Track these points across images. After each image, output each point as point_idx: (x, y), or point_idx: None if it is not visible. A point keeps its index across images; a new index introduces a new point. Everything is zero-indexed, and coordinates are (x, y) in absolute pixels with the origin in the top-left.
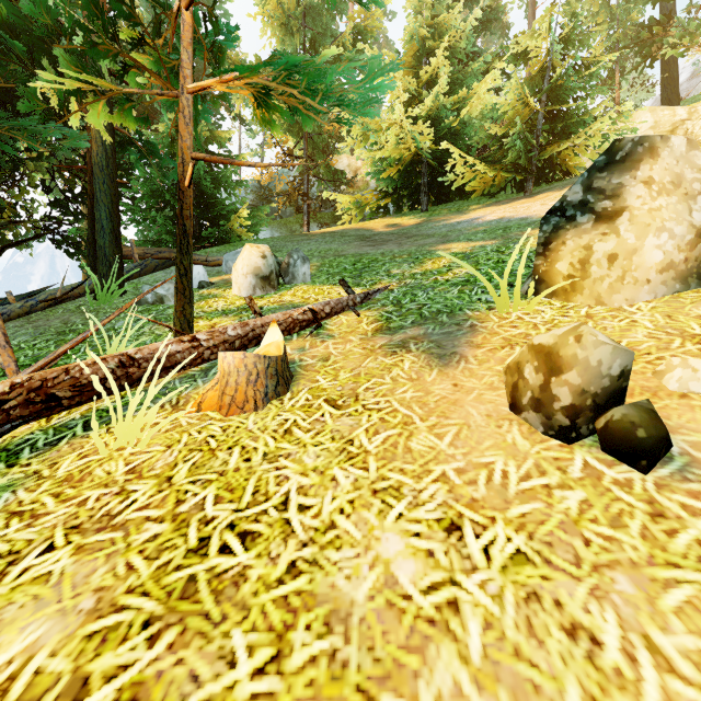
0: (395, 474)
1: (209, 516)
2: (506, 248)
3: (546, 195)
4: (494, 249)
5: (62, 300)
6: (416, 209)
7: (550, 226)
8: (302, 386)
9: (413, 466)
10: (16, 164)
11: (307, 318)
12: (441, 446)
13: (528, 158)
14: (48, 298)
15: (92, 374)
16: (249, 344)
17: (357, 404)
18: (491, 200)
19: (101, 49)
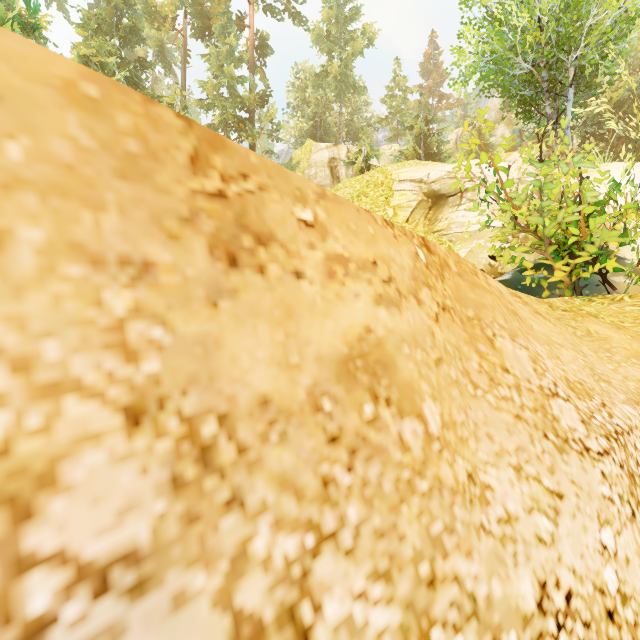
0: None
1: None
2: None
3: None
4: None
5: None
6: None
7: None
8: None
9: None
10: None
11: None
12: None
13: None
14: None
15: None
16: None
17: None
18: None
19: None
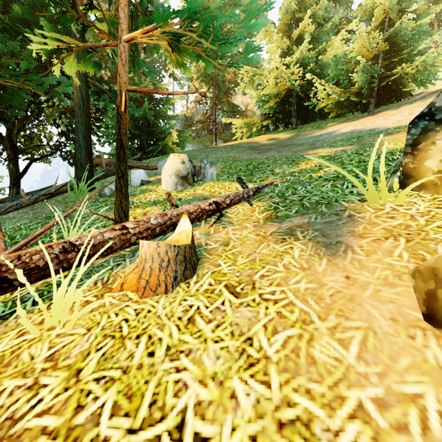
0: (302, 398)
1: (101, 436)
2: (364, 151)
3: (385, 113)
4: (353, 152)
5: (56, 194)
6: (288, 128)
7: (418, 129)
8: (206, 269)
9: (321, 386)
10: (39, 110)
11: (212, 208)
12: (349, 358)
13: (371, 87)
14: (46, 193)
15: (39, 259)
16: (167, 230)
17: (254, 293)
18: (342, 119)
19: (65, 16)
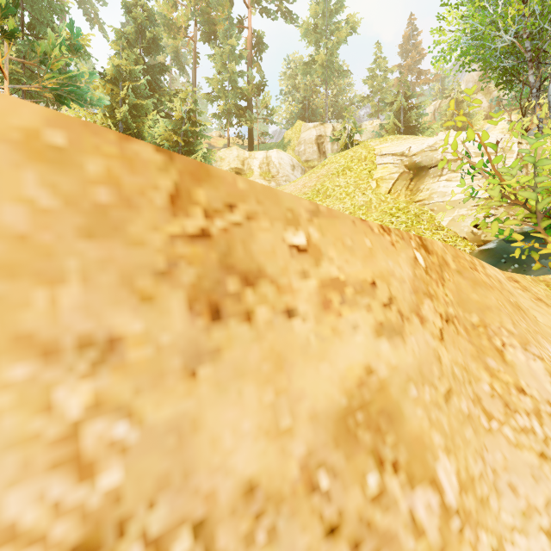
0: None
1: None
2: None
3: None
4: None
5: None
6: None
7: None
8: None
9: None
10: None
11: None
12: None
13: None
14: None
15: None
16: None
17: None
18: None
19: None
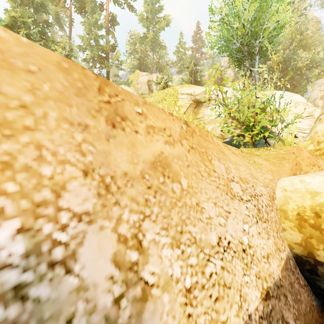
0: None
1: None
2: None
3: None
4: None
5: None
6: None
7: None
8: None
9: None
10: None
11: None
12: None
13: None
14: None
15: None
16: None
17: None
18: None
19: None
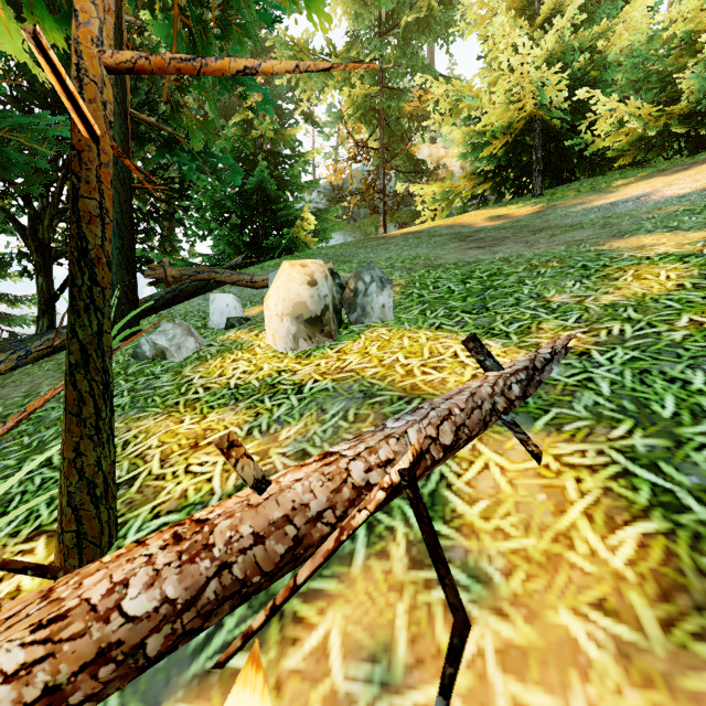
0: None
1: None
2: None
3: None
4: None
5: (64, 346)
6: (522, 195)
7: None
8: None
9: None
10: None
11: None
12: None
13: None
14: (44, 345)
15: None
16: (206, 619)
17: None
18: (646, 171)
19: None
